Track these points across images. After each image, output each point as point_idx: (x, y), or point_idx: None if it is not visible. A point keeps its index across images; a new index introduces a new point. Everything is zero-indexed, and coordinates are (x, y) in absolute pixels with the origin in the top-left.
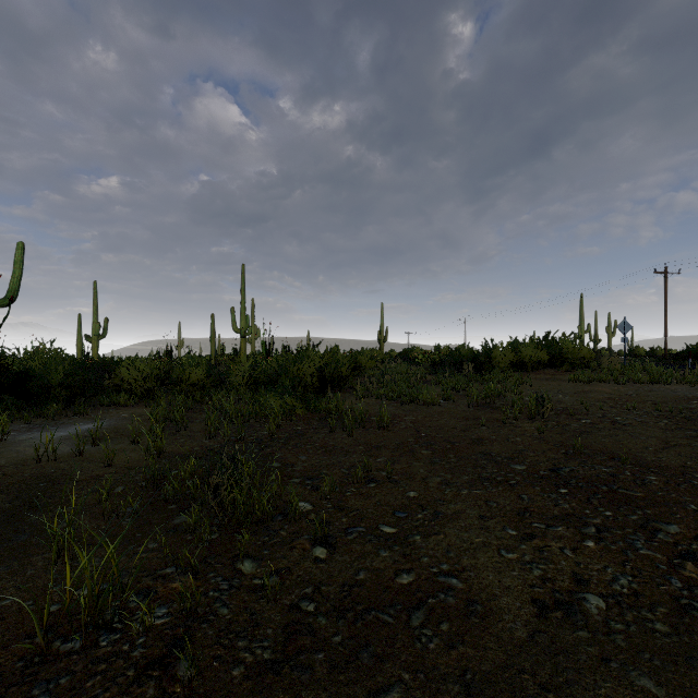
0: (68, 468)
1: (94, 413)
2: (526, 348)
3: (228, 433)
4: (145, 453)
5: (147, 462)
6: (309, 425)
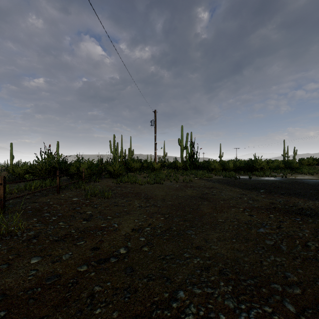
0: None
1: None
2: (311, 160)
3: None
4: None
5: None
6: None
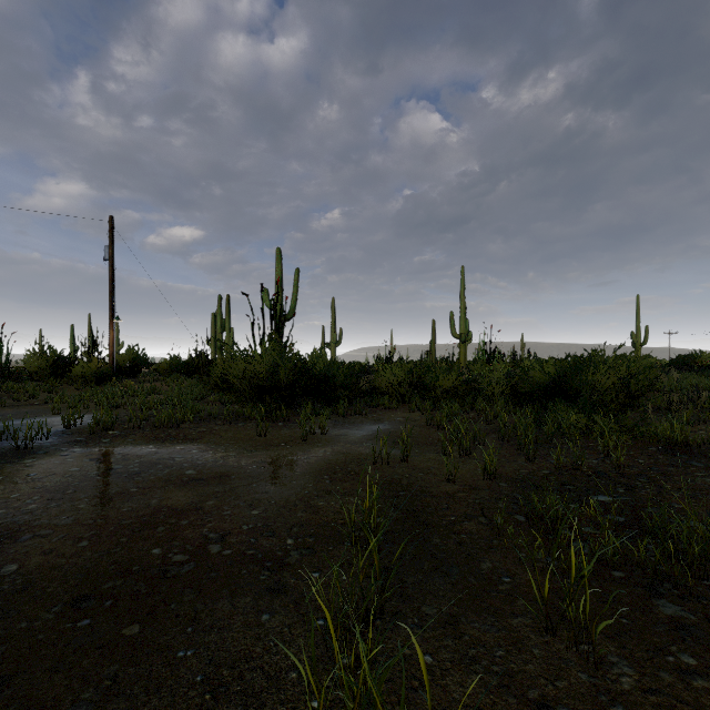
0: (408, 476)
1: (369, 414)
2: None
3: (560, 458)
4: (482, 472)
5: (485, 483)
6: (653, 459)
